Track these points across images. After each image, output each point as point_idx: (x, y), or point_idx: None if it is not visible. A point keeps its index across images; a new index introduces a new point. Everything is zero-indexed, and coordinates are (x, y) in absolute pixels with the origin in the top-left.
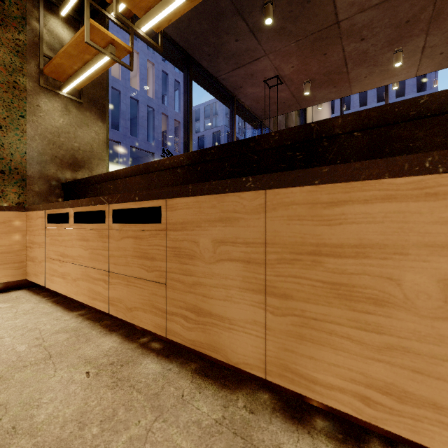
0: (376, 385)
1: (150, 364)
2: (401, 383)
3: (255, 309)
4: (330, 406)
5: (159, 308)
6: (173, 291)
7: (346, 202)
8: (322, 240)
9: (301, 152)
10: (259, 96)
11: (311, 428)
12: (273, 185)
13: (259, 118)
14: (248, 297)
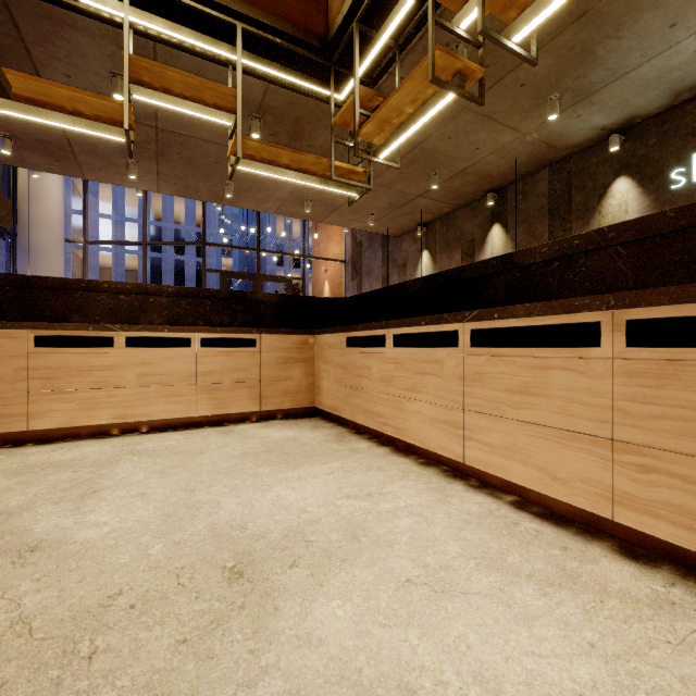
0: None
1: None
2: None
3: None
4: None
5: None
6: None
7: None
8: None
9: None
10: None
11: None
12: None
13: None
14: None
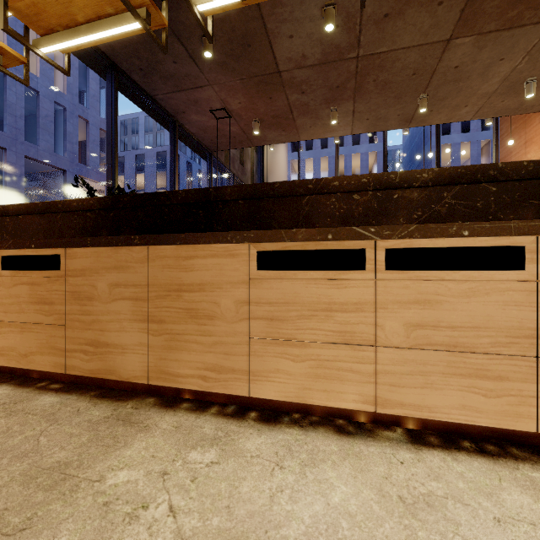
0: (209, 367)
1: (48, 398)
2: (220, 363)
3: (141, 334)
4: (196, 395)
5: (58, 348)
6: (73, 330)
7: (195, 257)
8: (182, 281)
9: (203, 210)
10: (206, 126)
11: (177, 408)
12: (152, 243)
13: (208, 149)
14: (136, 326)
